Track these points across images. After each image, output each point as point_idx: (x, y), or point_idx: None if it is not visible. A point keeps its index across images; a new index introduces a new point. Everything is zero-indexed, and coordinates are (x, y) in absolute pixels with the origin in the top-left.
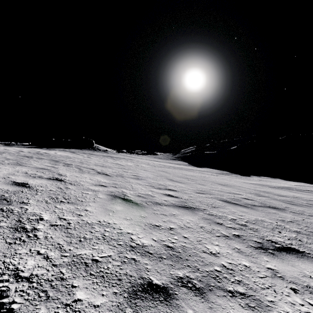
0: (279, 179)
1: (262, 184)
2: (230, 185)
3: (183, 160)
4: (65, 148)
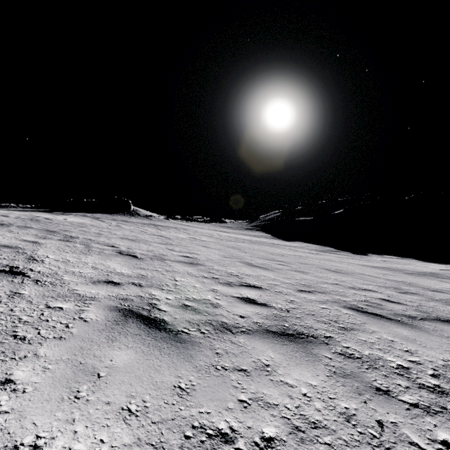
0: (413, 260)
1: (392, 268)
2: (345, 272)
3: (263, 230)
4: (86, 213)
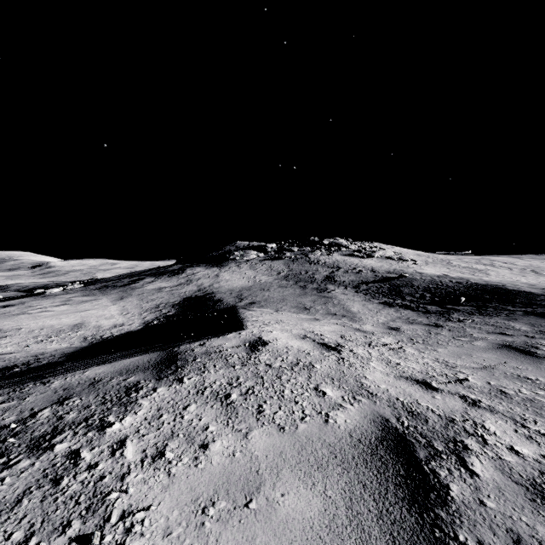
0: None
1: None
2: None
3: None
4: (513, 255)
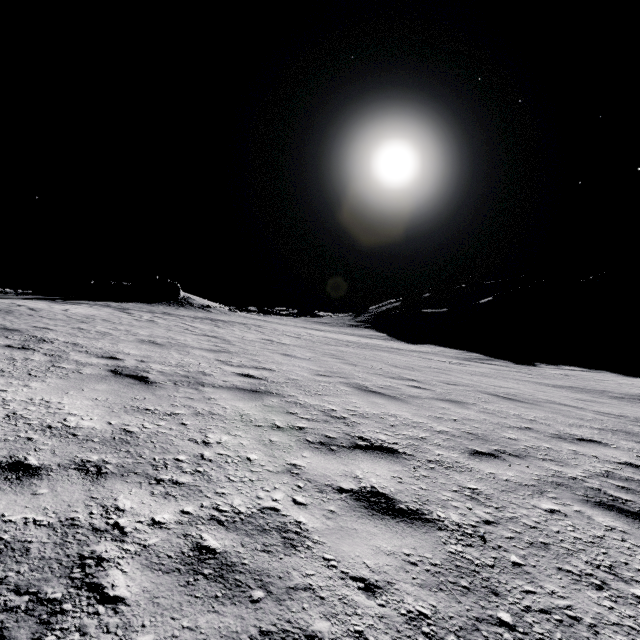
0: (608, 373)
1: (585, 387)
2: (524, 399)
3: (375, 327)
4: (111, 302)
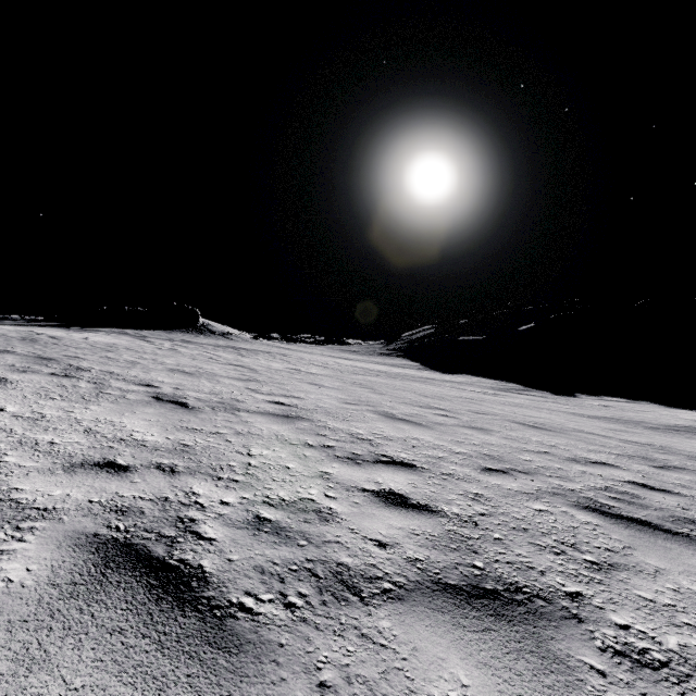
0: (650, 404)
1: (621, 418)
2: (552, 427)
3: (407, 356)
4: (127, 329)
